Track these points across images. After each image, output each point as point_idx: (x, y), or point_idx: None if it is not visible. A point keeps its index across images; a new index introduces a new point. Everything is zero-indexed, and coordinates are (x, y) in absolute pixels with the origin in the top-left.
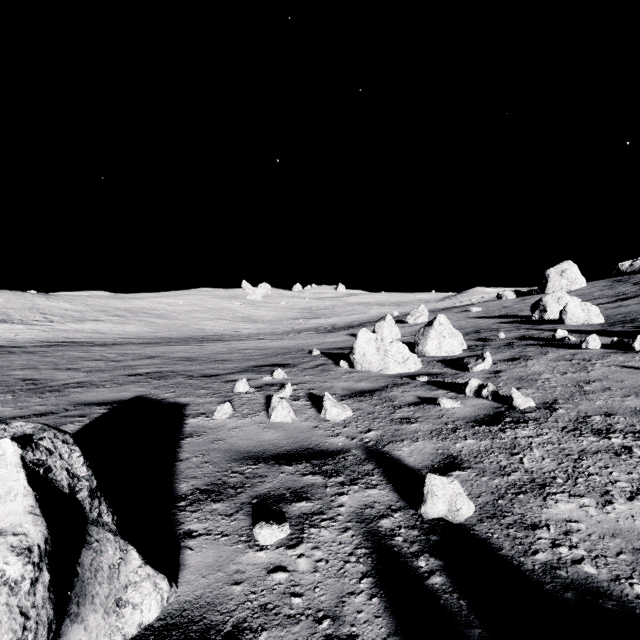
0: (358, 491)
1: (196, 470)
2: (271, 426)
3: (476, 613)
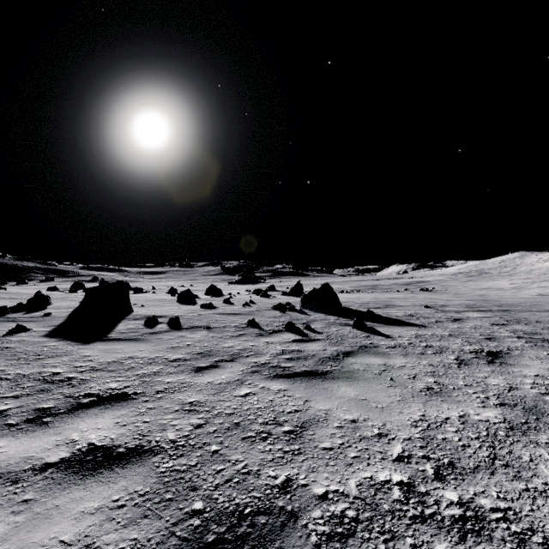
0: (14, 317)
1: (59, 319)
2: (5, 326)
3: (27, 311)
